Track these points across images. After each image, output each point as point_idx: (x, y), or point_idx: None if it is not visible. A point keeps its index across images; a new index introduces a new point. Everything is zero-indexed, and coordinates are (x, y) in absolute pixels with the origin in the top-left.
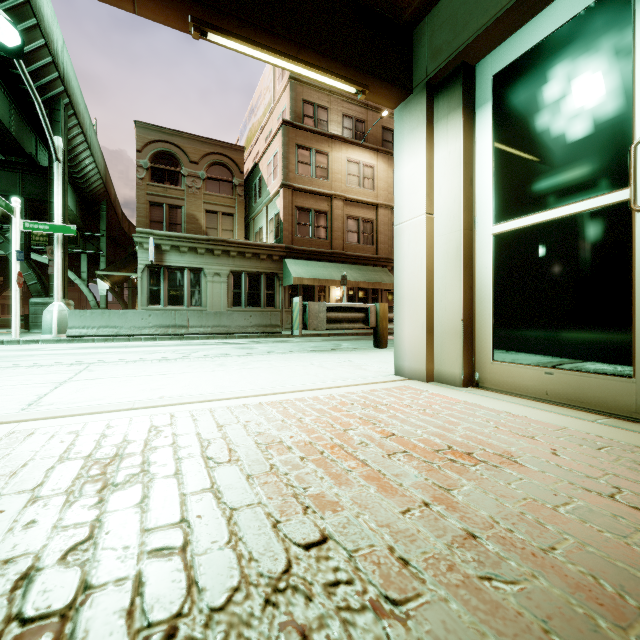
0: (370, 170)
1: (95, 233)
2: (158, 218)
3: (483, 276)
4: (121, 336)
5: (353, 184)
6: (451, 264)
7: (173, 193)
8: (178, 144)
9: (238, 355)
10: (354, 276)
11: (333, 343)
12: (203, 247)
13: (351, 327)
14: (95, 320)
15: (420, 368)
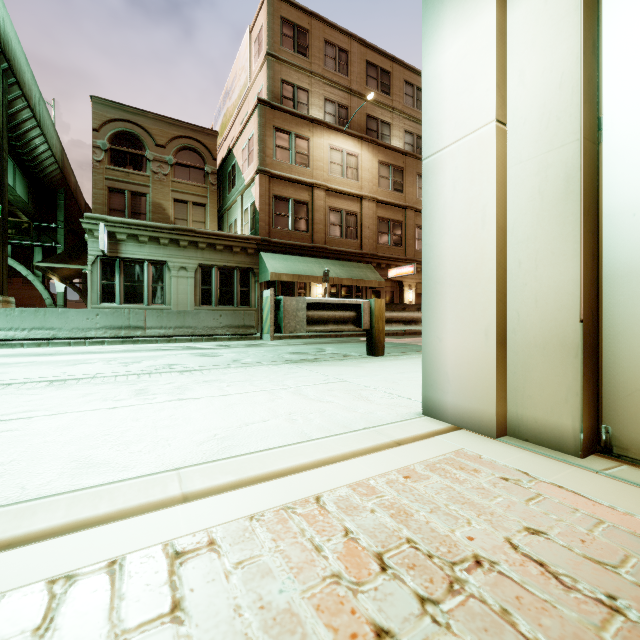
0: (354, 159)
1: (51, 224)
2: (119, 206)
3: (625, 232)
4: (60, 339)
5: (336, 173)
6: (551, 212)
7: (136, 179)
8: (142, 125)
9: (182, 370)
10: (337, 272)
11: (315, 347)
12: (166, 237)
13: (339, 329)
14: (26, 320)
15: (481, 410)
